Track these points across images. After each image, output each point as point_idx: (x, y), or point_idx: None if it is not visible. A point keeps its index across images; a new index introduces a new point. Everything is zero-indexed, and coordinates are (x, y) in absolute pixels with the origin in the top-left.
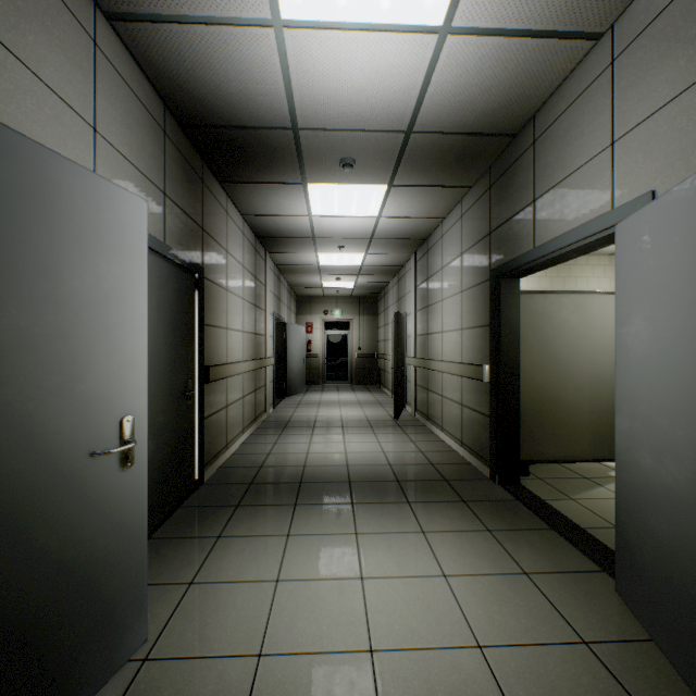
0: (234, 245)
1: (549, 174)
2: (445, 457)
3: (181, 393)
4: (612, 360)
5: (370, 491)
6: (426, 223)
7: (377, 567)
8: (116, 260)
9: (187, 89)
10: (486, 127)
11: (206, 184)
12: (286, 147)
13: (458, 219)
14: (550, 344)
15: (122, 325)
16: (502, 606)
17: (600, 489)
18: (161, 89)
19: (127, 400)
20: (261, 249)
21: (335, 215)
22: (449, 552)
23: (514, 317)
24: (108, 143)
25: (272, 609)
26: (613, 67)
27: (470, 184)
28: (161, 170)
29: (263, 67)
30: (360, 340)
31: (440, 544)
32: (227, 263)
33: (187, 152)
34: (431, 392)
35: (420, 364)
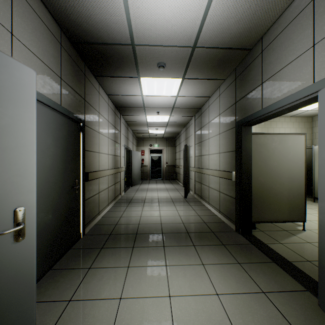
0: (103, 110)
1: (271, 68)
2: (211, 218)
3: (71, 187)
4: (299, 169)
5: (173, 238)
6: (201, 99)
7: (178, 288)
8: (11, 106)
9: (72, 19)
10: (236, 44)
11: (86, 76)
12: (128, 56)
13: (217, 97)
14: (267, 160)
15: (15, 149)
16: (253, 316)
17: (294, 237)
18: (57, 19)
19: (20, 197)
20: (118, 113)
21: (155, 95)
22: (218, 278)
23: (249, 146)
24: (21, 43)
25: (116, 320)
26: (314, 1)
27: (224, 78)
28: (58, 64)
29: (114, 5)
30: (167, 159)
31: (213, 272)
32: (99, 119)
33: (75, 58)
34: (203, 184)
35: (197, 171)
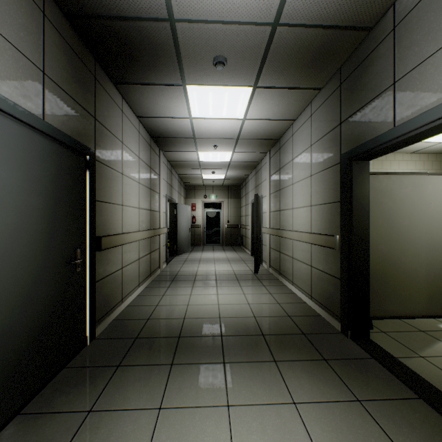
0: (130, 139)
1: (415, 52)
2: (298, 309)
3: (66, 262)
4: None
5: (239, 346)
6: (280, 125)
7: None
8: None
9: None
10: (347, 18)
11: (98, 81)
12: (165, 43)
13: (307, 118)
14: (393, 217)
15: None
16: None
17: (441, 345)
18: None
19: None
20: (156, 147)
21: (210, 118)
22: (327, 437)
23: (364, 193)
24: None
25: None
26: None
27: (320, 86)
28: (38, 47)
29: None
30: (228, 216)
31: (315, 422)
32: (123, 152)
33: (75, 45)
34: (282, 254)
35: (273, 233)
